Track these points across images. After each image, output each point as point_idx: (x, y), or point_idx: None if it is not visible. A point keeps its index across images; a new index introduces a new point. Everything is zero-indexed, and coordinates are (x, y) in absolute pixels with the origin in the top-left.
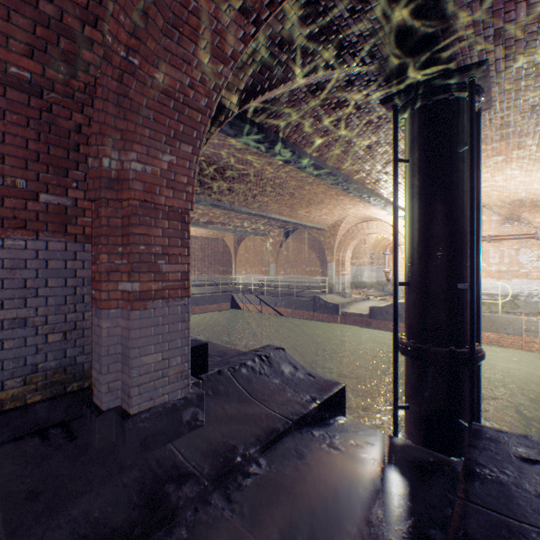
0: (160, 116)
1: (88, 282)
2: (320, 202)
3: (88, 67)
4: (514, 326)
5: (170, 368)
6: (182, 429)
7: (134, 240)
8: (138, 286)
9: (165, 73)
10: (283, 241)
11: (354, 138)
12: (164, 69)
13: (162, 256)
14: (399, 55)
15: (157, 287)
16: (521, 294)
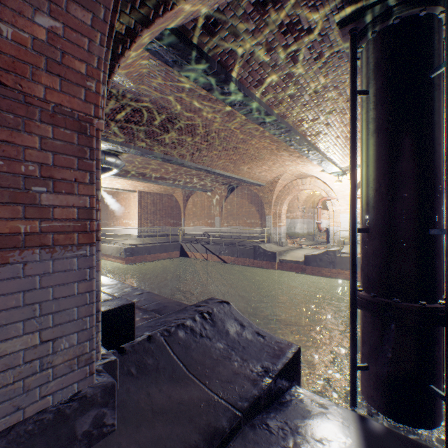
0: None
1: None
2: (261, 158)
3: None
4: None
5: (56, 353)
6: (75, 447)
7: None
8: None
9: None
10: (227, 197)
11: (302, 78)
12: None
13: (40, 181)
14: None
15: (30, 228)
16: None
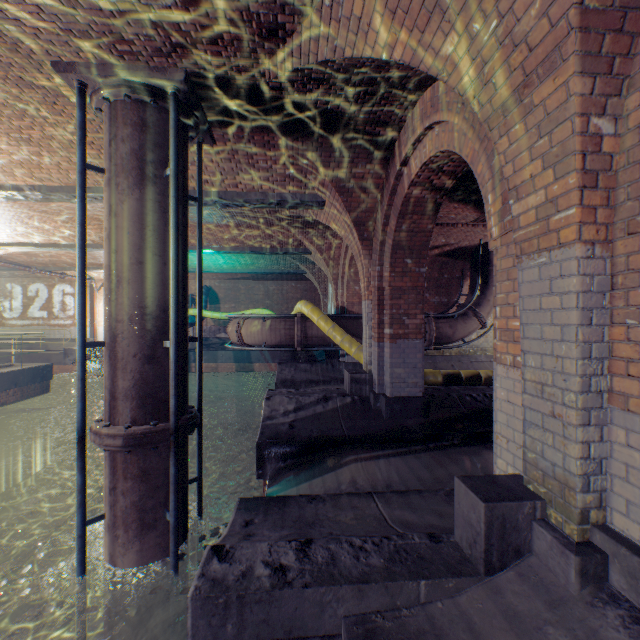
0: None
1: None
2: None
3: None
4: None
5: None
6: None
7: None
8: None
9: None
10: None
11: (60, 4)
12: None
13: None
14: (260, 103)
15: None
16: None
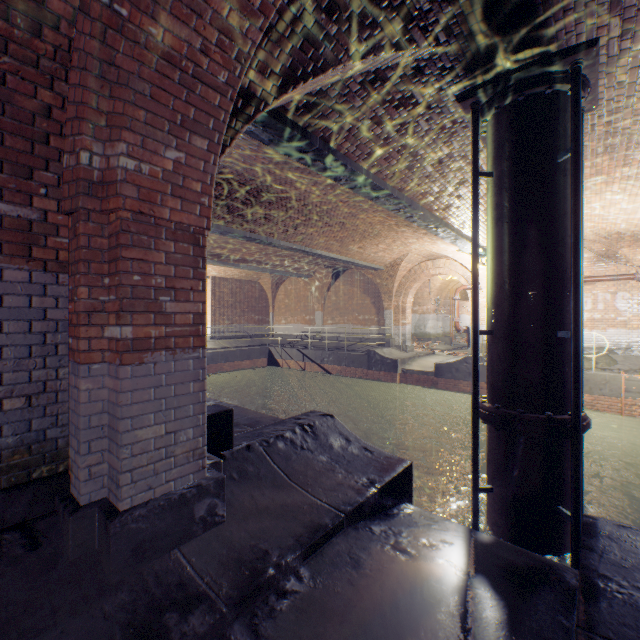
0: (161, 93)
1: (63, 326)
2: (376, 235)
3: (57, 23)
4: (611, 385)
5: (177, 445)
6: (194, 529)
7: (124, 266)
8: (131, 331)
9: (166, 28)
10: (331, 284)
11: (421, 149)
12: (163, 21)
13: (166, 291)
14: (484, 31)
15: (158, 333)
16: (618, 347)
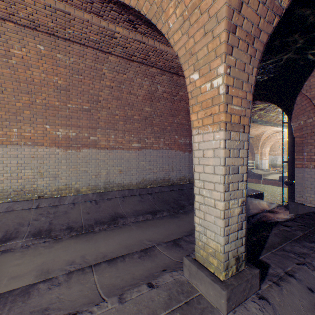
0: None
1: None
2: (251, 127)
3: None
4: None
5: None
6: None
7: None
8: None
9: None
10: None
11: (267, 111)
12: None
13: None
14: None
15: None
16: None
